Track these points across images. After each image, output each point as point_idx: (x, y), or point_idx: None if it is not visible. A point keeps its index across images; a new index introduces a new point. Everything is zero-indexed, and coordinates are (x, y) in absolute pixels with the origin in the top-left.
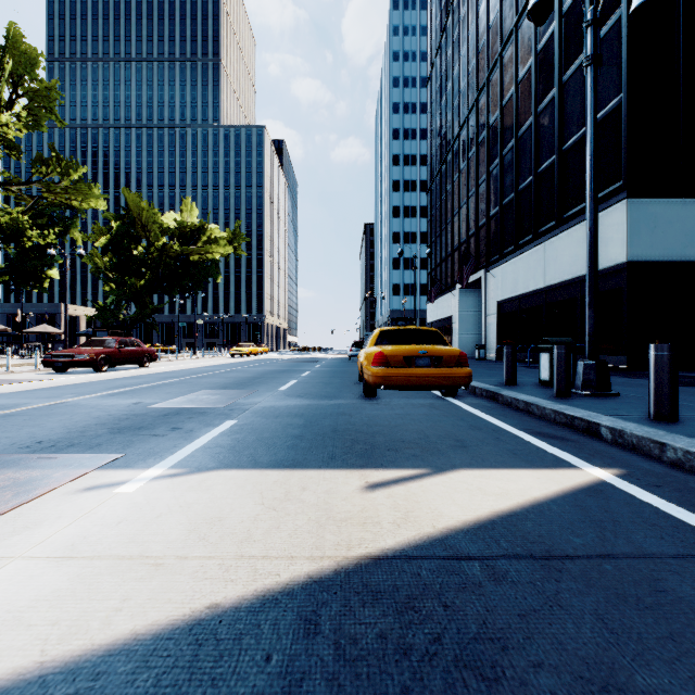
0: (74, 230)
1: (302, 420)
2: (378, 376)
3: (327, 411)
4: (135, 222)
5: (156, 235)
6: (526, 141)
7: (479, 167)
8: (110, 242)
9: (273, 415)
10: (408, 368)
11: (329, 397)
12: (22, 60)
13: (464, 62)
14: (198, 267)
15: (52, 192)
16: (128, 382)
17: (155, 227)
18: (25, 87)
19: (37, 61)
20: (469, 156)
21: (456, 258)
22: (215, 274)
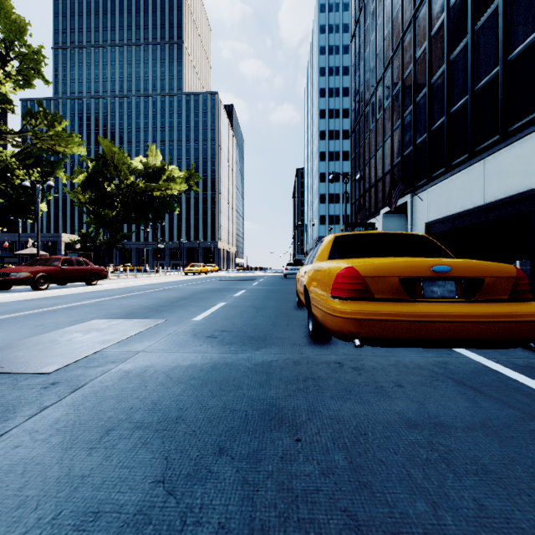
0: (60, 171)
1: (151, 471)
2: (348, 318)
3: (241, 396)
4: (108, 164)
5: (125, 174)
6: (459, 63)
7: (404, 101)
8: (87, 180)
9: (105, 420)
10: (411, 302)
11: (255, 342)
12: (12, 28)
13: (388, 10)
14: (159, 201)
15: (40, 139)
16: (33, 305)
17: (124, 168)
18: (16, 51)
19: (25, 29)
20: (393, 93)
21: (380, 188)
22: (173, 206)
